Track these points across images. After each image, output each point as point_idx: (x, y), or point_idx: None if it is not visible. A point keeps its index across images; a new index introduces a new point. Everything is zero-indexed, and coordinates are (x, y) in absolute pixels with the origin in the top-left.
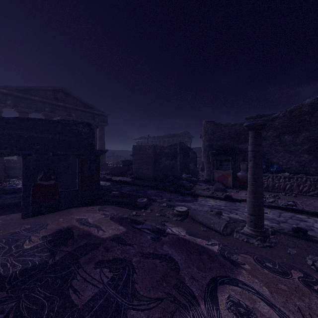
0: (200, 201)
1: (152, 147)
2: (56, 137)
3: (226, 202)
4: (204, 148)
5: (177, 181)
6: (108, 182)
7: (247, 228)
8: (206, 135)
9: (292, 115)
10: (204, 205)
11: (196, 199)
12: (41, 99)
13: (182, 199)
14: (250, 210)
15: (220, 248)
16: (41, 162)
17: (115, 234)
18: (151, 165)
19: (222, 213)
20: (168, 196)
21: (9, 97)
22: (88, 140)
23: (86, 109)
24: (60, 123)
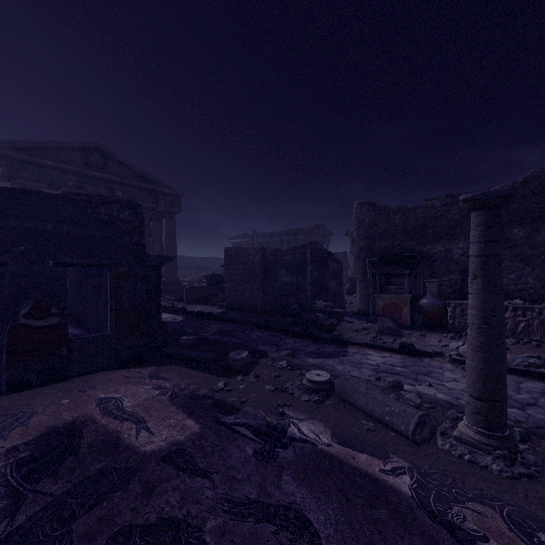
0: (353, 355)
1: (260, 251)
2: (62, 228)
3: (403, 357)
4: (356, 252)
5: (306, 314)
6: (179, 315)
7: (468, 428)
8: (361, 229)
9: (529, 189)
10: (362, 364)
11: (343, 351)
12: (60, 165)
13: (317, 352)
14: (475, 388)
15: (416, 484)
16: (30, 279)
17: (173, 442)
18: (258, 284)
19: (403, 385)
20: (289, 344)
21: (1, 161)
22: (131, 236)
23: (142, 183)
24: (72, 200)
